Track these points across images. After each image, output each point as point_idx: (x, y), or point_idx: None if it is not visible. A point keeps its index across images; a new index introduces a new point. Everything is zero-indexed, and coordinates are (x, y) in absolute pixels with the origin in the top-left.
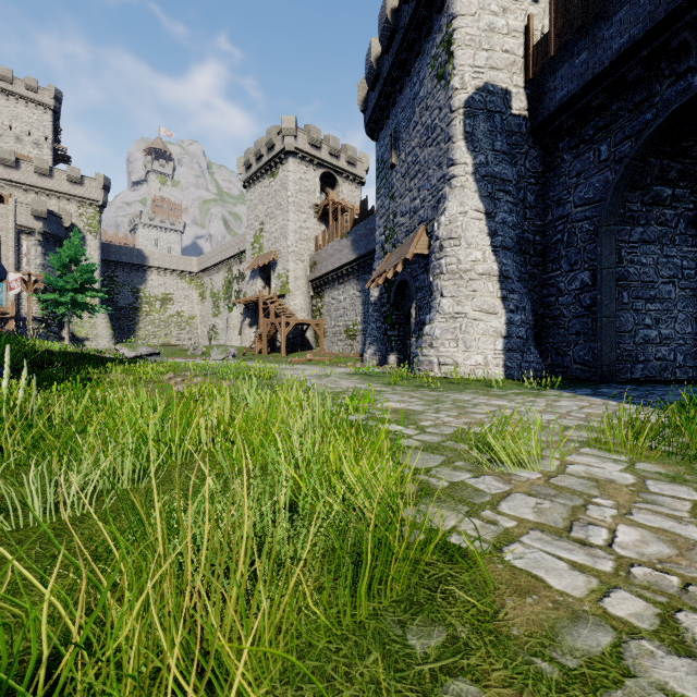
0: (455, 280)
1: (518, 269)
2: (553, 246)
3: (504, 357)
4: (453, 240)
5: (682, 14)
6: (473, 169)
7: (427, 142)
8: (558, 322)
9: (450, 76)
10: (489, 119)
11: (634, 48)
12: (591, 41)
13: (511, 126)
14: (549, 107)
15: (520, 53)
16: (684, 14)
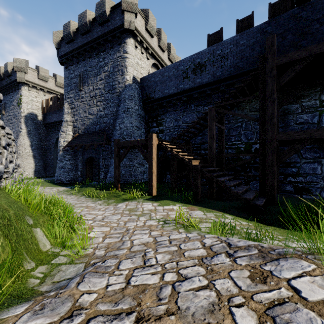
0: (21, 156)
1: (40, 153)
2: (48, 149)
3: (34, 173)
4: (21, 147)
5: (60, 122)
6: (27, 131)
7: (15, 117)
8: (49, 165)
9: (21, 108)
10: (32, 120)
11: (56, 122)
12: (52, 115)
13: (38, 122)
14: (46, 121)
15: (40, 107)
16: (61, 122)
